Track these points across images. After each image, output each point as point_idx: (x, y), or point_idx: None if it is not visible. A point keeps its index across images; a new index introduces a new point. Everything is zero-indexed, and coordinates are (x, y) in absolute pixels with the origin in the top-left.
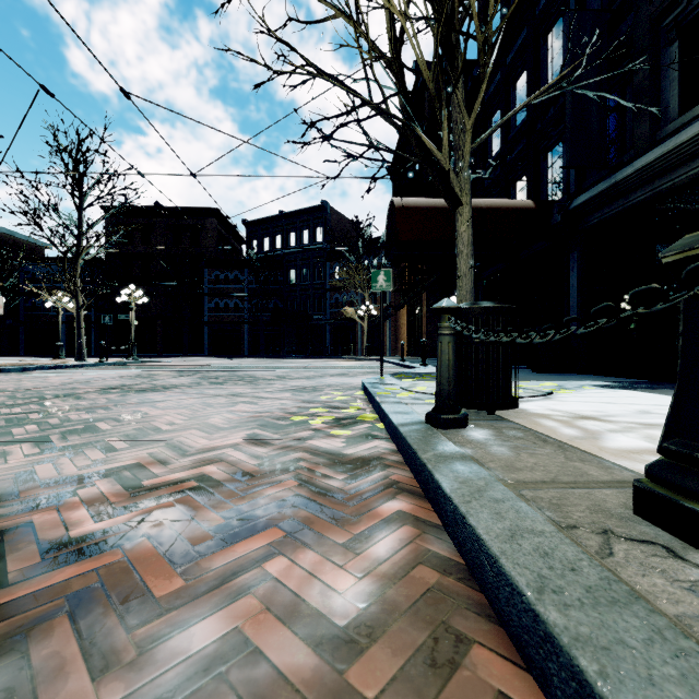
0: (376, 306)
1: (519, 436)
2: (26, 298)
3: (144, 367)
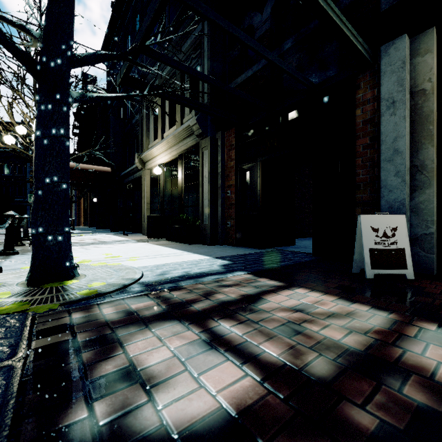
0: None
1: None
2: None
3: None
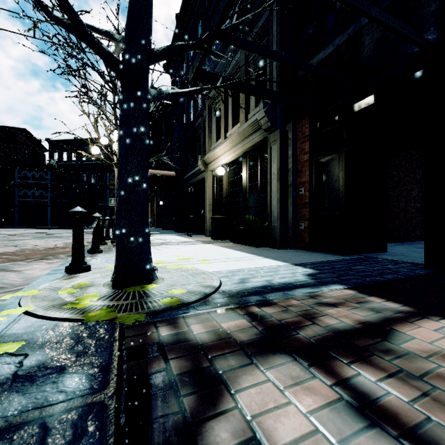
0: None
1: None
2: None
3: None
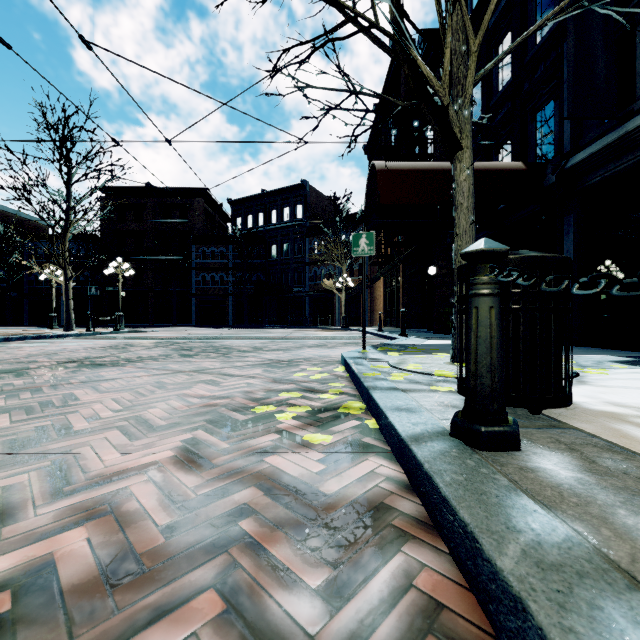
0: (353, 278)
1: (633, 473)
2: (29, 273)
3: (127, 337)
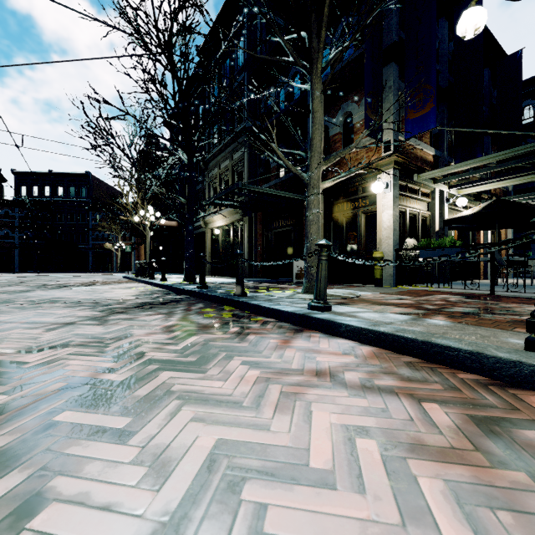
0: (126, 242)
1: None
2: None
3: None
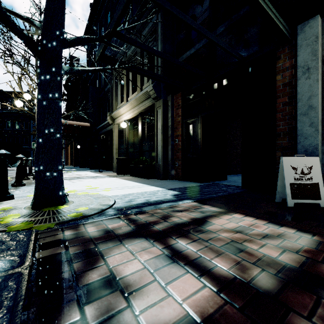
0: None
1: None
2: None
3: None
